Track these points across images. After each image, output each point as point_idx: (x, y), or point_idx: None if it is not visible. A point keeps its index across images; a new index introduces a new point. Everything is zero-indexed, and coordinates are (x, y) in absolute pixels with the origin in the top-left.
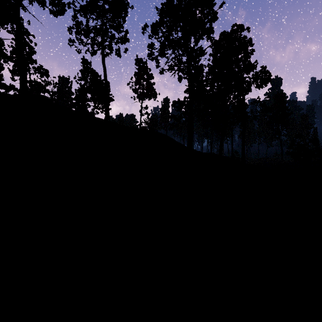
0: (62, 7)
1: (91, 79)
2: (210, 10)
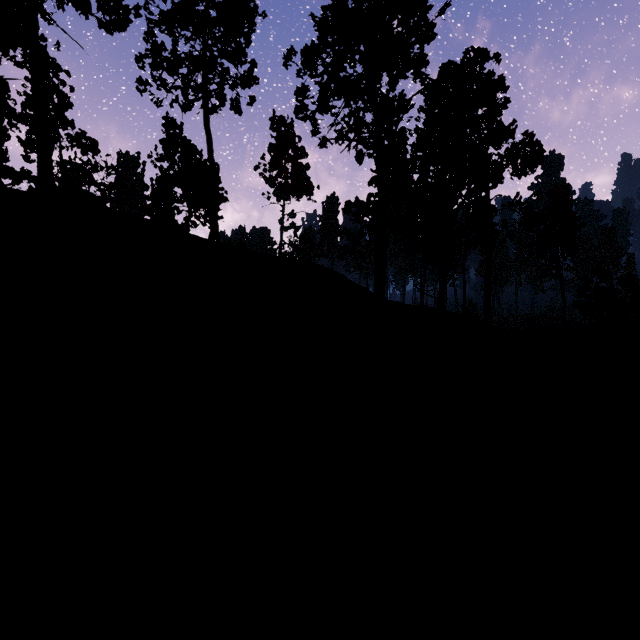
0: (122, 14)
1: (182, 158)
2: (420, 19)
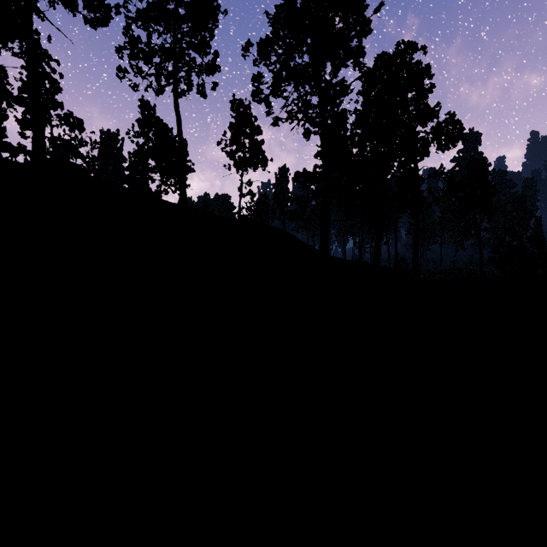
0: (105, 12)
1: (155, 135)
2: (358, 16)
